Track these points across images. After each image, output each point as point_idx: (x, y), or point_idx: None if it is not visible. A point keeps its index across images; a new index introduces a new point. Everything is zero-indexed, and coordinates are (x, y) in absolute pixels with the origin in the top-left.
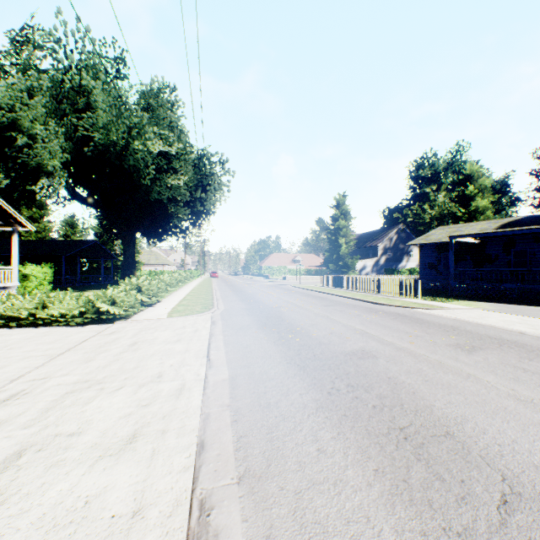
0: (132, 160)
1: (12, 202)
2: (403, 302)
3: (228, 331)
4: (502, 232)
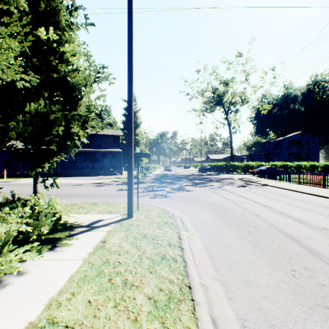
0: None
1: None
2: None
3: None
4: None
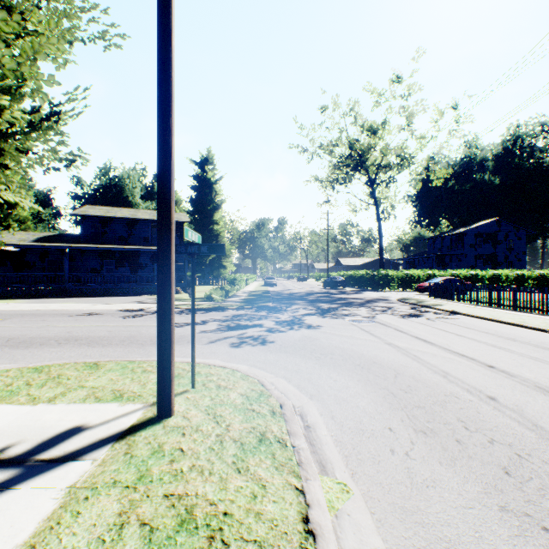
0: None
1: None
2: None
3: None
4: (37, 246)
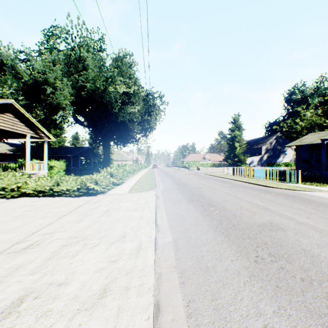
0: (108, 98)
1: (46, 126)
2: (288, 186)
3: (167, 203)
4: None
